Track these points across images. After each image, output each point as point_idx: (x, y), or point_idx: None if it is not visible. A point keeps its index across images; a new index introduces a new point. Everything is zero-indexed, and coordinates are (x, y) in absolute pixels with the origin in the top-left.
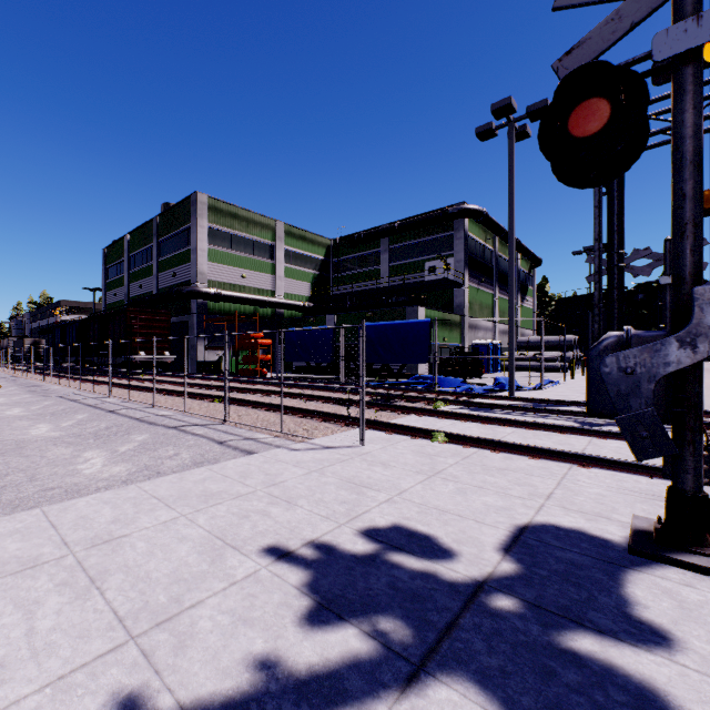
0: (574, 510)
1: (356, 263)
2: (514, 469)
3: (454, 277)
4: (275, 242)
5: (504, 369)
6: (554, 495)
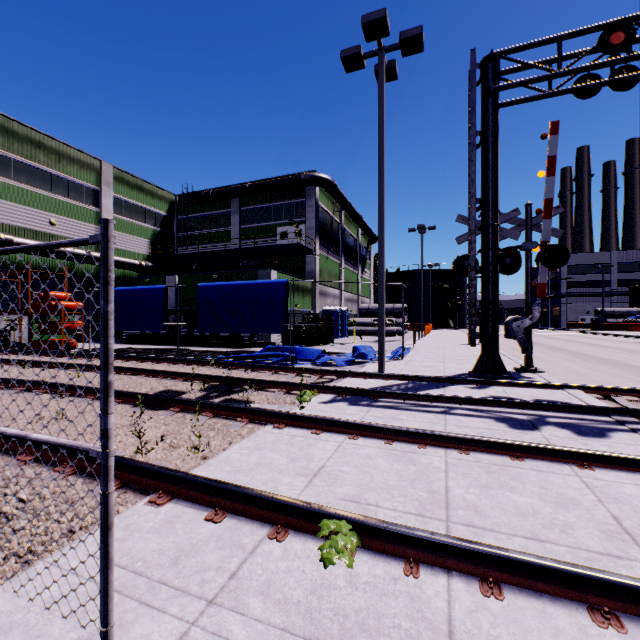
0: None
1: (204, 223)
2: None
3: (306, 244)
4: (101, 186)
5: (354, 335)
6: None
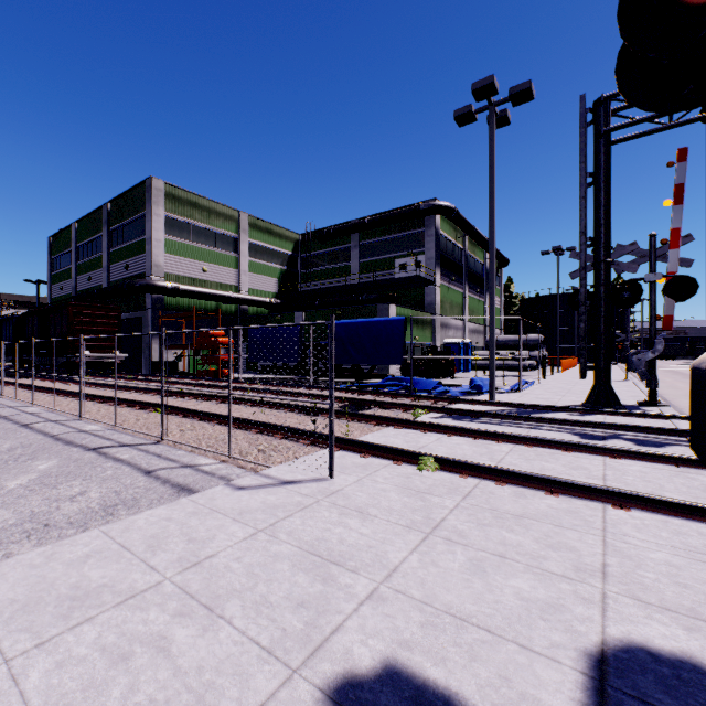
0: (655, 606)
1: (325, 259)
2: (535, 516)
3: (425, 275)
4: (239, 234)
5: (476, 369)
6: (609, 569)
